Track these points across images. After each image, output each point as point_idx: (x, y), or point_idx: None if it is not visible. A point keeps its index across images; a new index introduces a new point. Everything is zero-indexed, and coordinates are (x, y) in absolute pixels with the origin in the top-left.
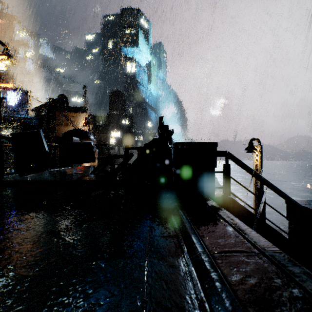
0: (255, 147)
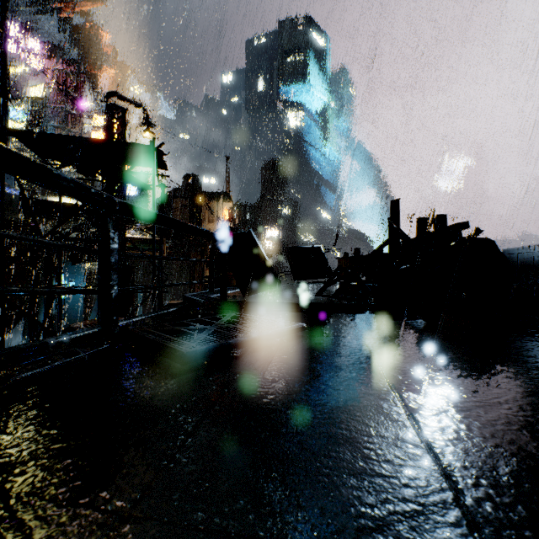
0: None
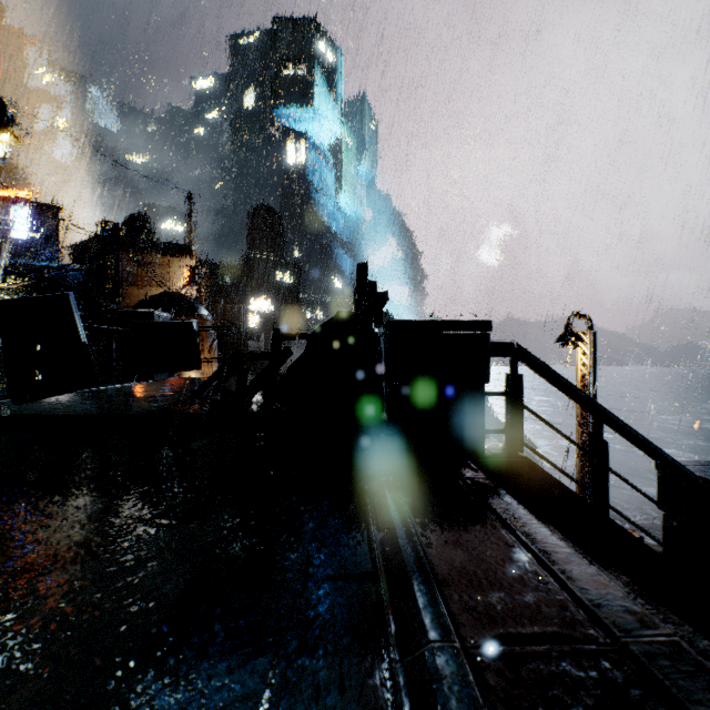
0: (581, 336)
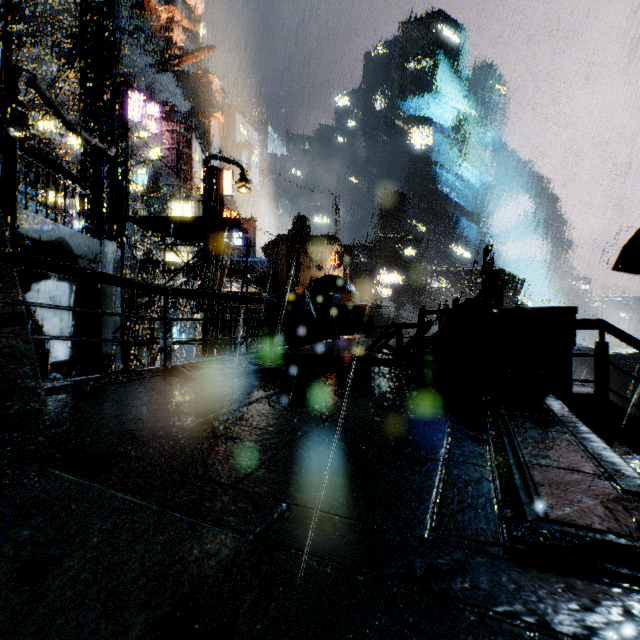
0: None
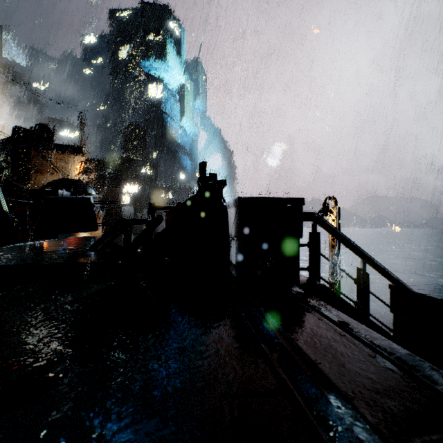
0: (332, 210)
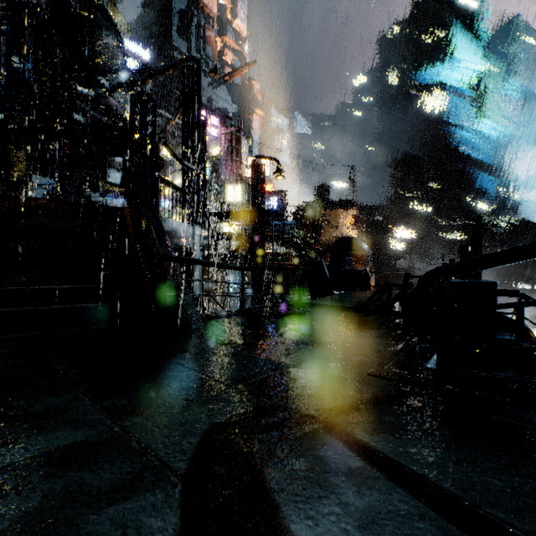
0: None
